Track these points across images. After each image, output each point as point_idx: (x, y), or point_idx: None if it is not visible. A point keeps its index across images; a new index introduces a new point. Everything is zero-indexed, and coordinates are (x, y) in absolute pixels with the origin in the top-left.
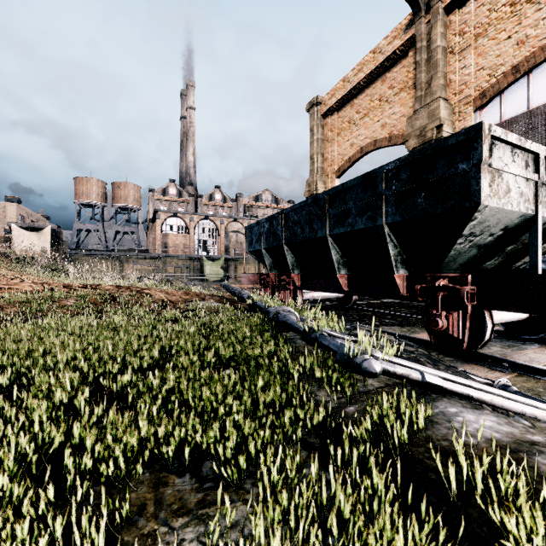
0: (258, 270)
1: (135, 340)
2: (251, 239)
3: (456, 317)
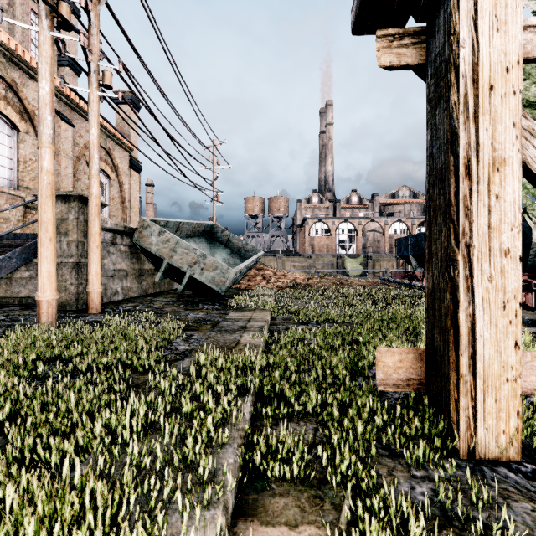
0: (395, 266)
1: (380, 292)
2: (400, 247)
3: (530, 296)
